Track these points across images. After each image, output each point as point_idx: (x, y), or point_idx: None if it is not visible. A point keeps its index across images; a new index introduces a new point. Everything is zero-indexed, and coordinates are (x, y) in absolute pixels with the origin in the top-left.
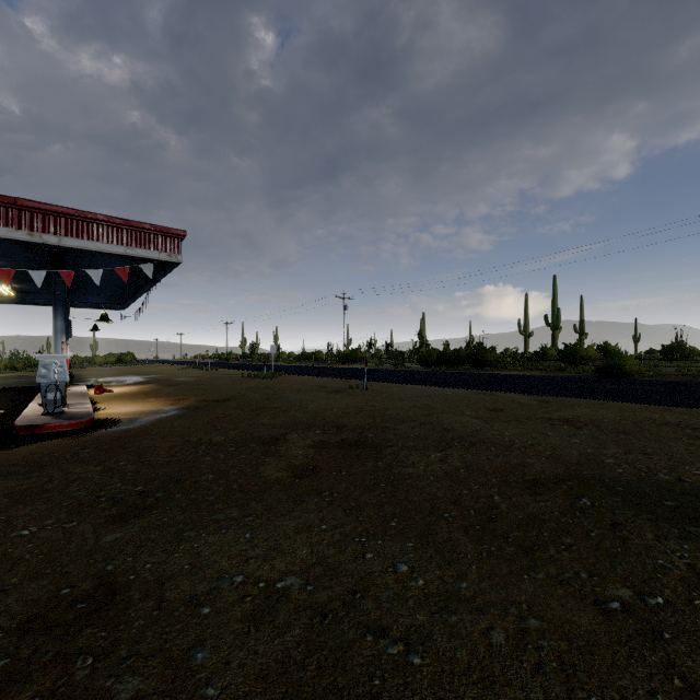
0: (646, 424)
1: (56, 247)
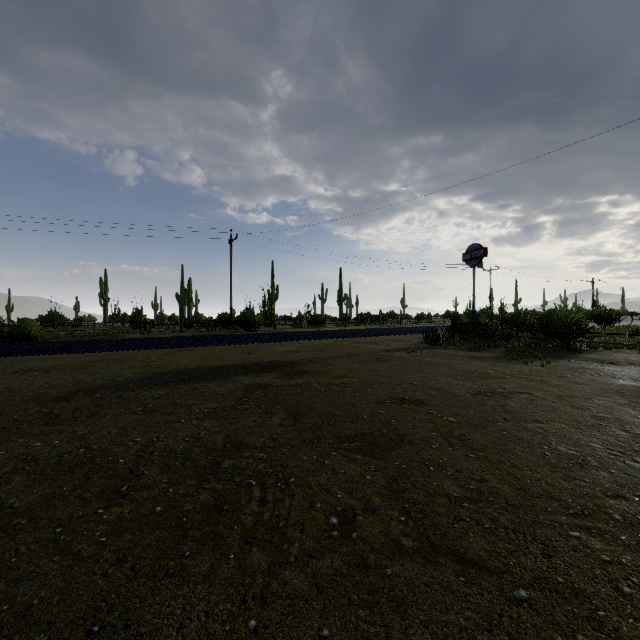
0: (89, 363)
1: None
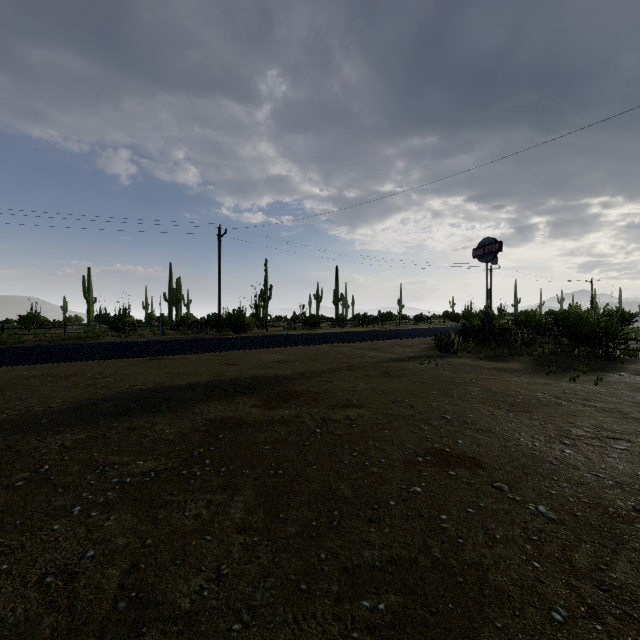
0: (19, 380)
1: None
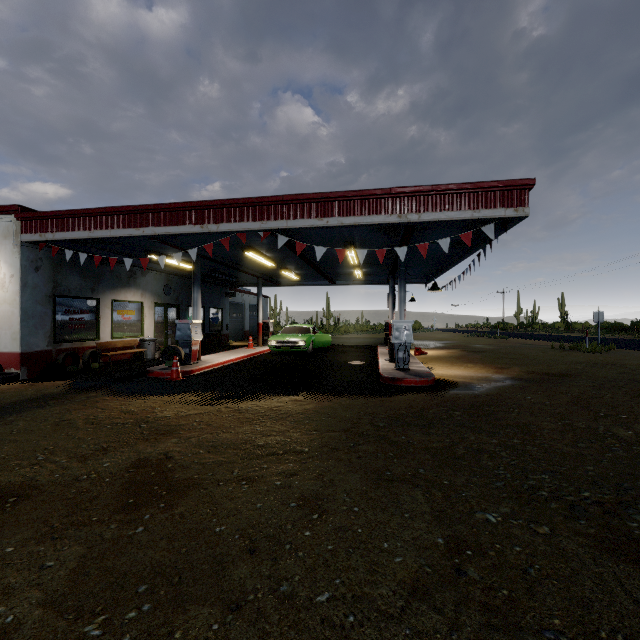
0: None
1: (414, 224)
